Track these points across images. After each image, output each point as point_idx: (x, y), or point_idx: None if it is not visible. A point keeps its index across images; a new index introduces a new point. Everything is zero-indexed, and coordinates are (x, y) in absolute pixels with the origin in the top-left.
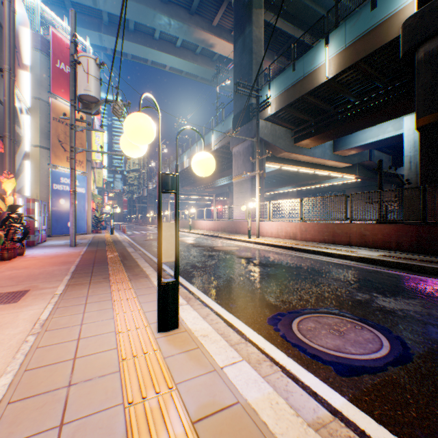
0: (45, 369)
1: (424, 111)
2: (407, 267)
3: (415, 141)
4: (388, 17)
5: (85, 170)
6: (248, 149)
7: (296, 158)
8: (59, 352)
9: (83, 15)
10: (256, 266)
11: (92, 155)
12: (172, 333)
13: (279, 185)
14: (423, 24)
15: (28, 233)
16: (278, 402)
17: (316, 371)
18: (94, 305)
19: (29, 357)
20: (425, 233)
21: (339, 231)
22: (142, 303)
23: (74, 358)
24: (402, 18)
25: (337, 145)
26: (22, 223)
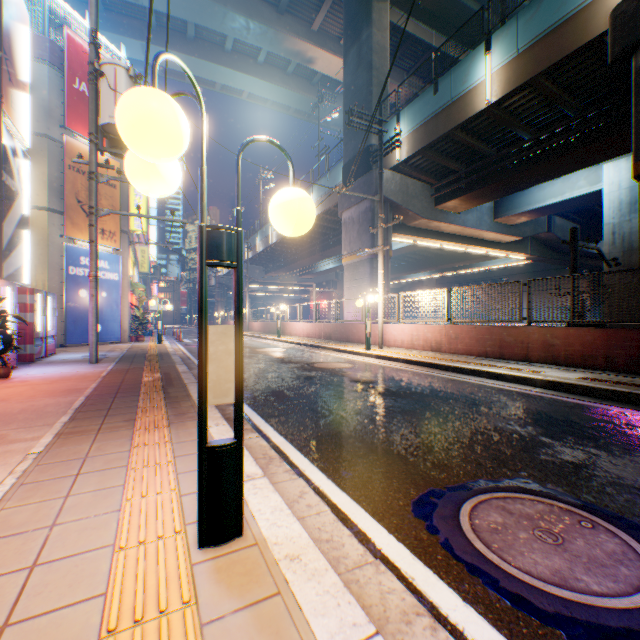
0: None
1: None
2: (632, 398)
3: (622, 201)
4: (586, 3)
5: (118, 245)
6: (366, 214)
7: (438, 228)
8: None
9: (118, 15)
10: (382, 396)
11: (130, 224)
12: (227, 551)
13: (411, 270)
14: None
15: (11, 342)
16: None
17: None
18: (90, 479)
19: None
20: None
21: (511, 339)
22: (181, 474)
23: (2, 626)
24: (610, 3)
25: (500, 208)
26: (4, 326)
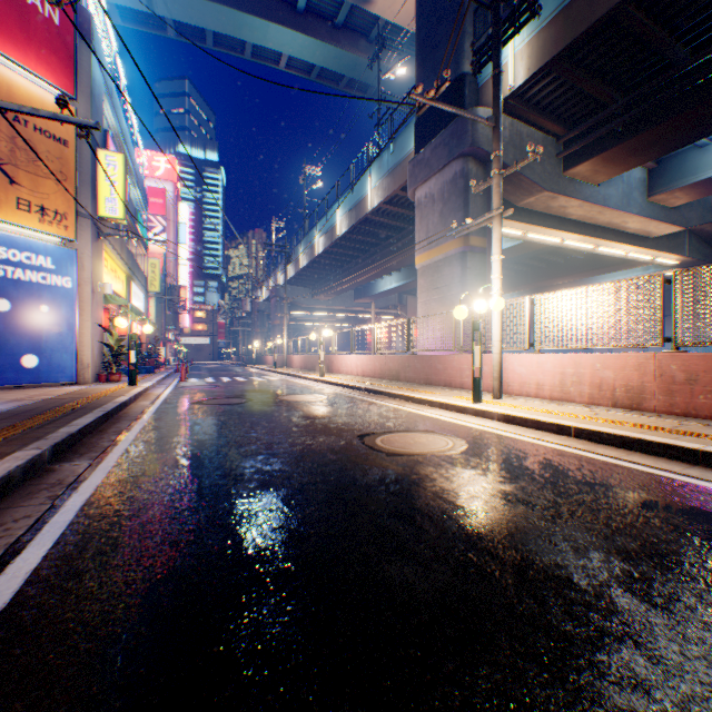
0: None
1: None
2: None
3: None
4: None
5: (71, 234)
6: (455, 183)
7: (563, 210)
8: None
9: None
10: None
11: (99, 207)
12: None
13: None
14: None
15: None
16: None
17: None
18: None
19: None
20: None
21: None
22: None
23: None
24: None
25: (659, 179)
26: None
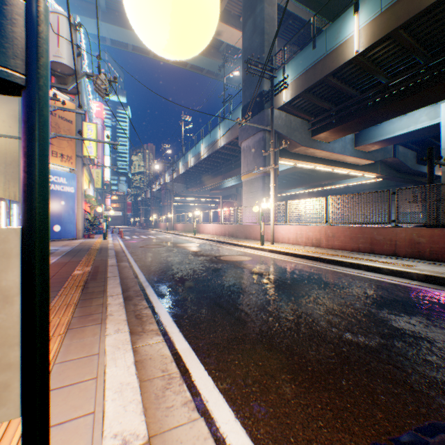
0: None
1: None
2: None
3: None
4: None
5: (74, 166)
6: (259, 143)
7: (313, 154)
8: None
9: (78, 0)
10: (280, 289)
11: (84, 150)
12: None
13: (290, 186)
14: None
15: None
16: None
17: None
18: None
19: None
20: None
21: (380, 237)
22: None
23: None
24: None
25: (359, 139)
26: None
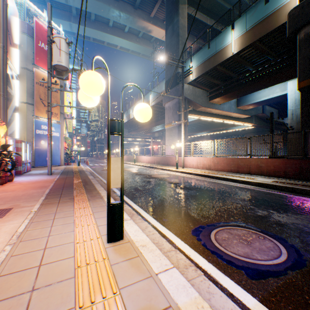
0: (15, 275)
1: (304, 77)
2: (293, 190)
3: (296, 99)
4: (277, 9)
5: (59, 119)
6: (176, 105)
7: (210, 111)
8: (28, 260)
9: (58, 9)
10: (182, 189)
11: (64, 109)
12: (118, 244)
13: (198, 131)
14: (303, 13)
15: (15, 165)
16: (204, 306)
17: (231, 275)
18: (60, 220)
19: (3, 264)
20: (305, 165)
21: (242, 164)
22: (97, 218)
23: (39, 265)
24: (288, 9)
25: (240, 102)
26: (11, 158)
